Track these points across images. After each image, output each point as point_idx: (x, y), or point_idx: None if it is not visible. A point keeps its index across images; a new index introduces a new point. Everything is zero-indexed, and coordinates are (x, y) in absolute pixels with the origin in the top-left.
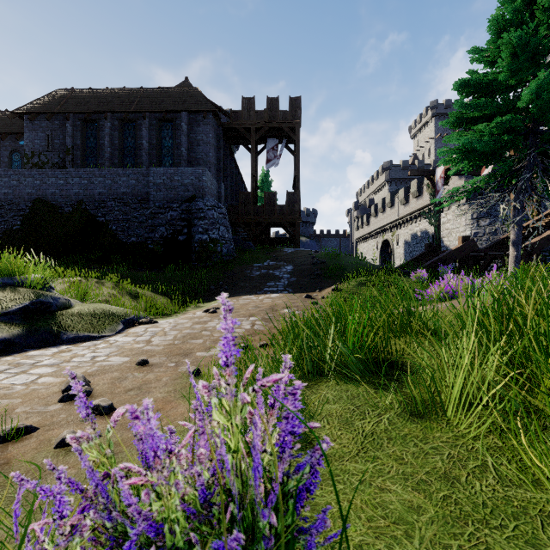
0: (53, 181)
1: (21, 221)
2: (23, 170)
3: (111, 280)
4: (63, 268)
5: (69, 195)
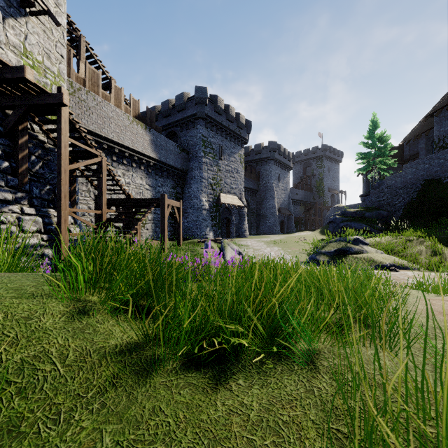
0: (436, 162)
1: (416, 195)
2: (418, 160)
3: (426, 240)
4: (411, 229)
5: (446, 170)
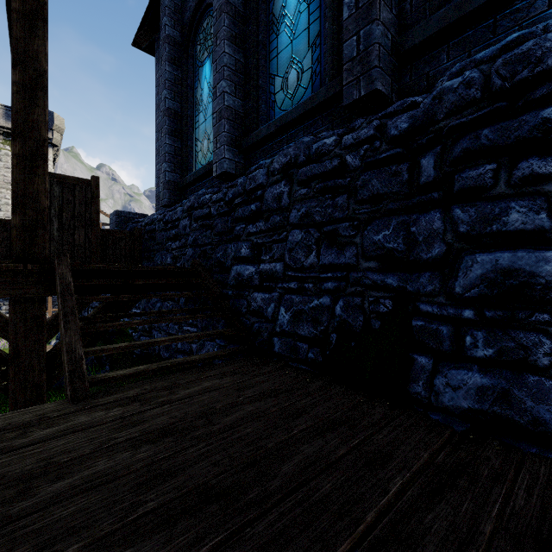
0: None
1: None
2: None
3: None
4: None
5: None
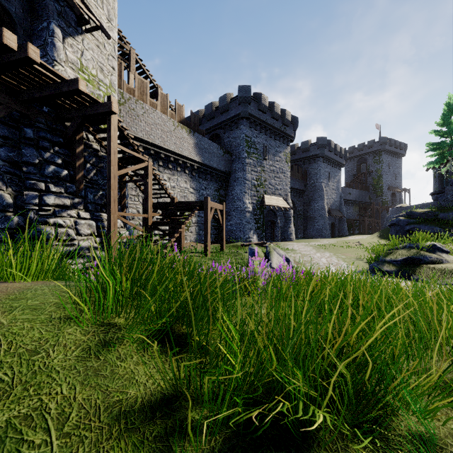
0: None
1: None
2: None
3: None
4: None
5: None
